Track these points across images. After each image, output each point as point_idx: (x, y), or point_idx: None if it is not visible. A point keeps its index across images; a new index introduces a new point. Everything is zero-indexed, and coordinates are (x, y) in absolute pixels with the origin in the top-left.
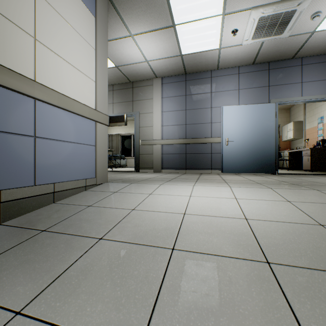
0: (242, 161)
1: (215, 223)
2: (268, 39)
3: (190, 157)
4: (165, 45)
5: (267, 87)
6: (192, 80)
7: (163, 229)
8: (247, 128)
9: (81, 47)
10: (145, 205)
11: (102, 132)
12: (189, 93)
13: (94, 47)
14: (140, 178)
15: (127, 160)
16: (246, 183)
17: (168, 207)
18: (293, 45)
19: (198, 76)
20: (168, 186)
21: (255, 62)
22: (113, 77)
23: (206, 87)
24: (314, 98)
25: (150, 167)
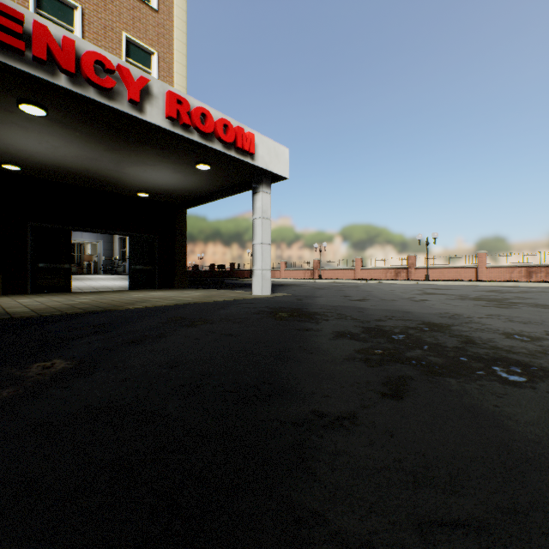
0: None
1: None
2: None
3: None
4: None
5: None
6: None
7: None
8: None
9: None
10: None
11: None
12: None
13: None
14: None
15: None
16: None
17: None
18: None
19: None
20: None
21: None
22: None
23: None
24: (88, 240)
25: None
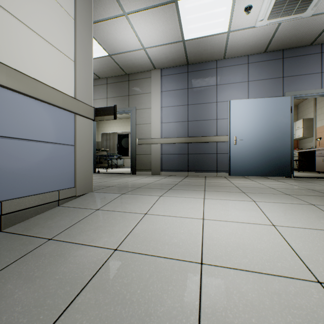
0: (253, 162)
1: (265, 296)
2: (286, 20)
3: (193, 157)
4: (165, 27)
5: (281, 78)
6: (195, 72)
7: (166, 319)
8: (258, 125)
9: (52, 10)
10: (136, 239)
11: (84, 127)
12: (191, 86)
13: (72, 16)
14: (135, 184)
15: (124, 160)
16: (270, 193)
17: (173, 245)
18: (314, 27)
19: (202, 67)
20: (170, 200)
21: (267, 50)
22: (106, 68)
23: (210, 79)
24: None
25: (148, 169)
